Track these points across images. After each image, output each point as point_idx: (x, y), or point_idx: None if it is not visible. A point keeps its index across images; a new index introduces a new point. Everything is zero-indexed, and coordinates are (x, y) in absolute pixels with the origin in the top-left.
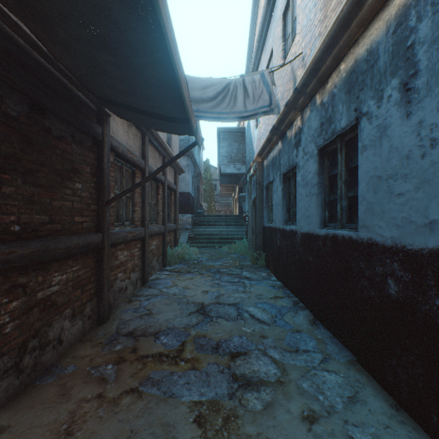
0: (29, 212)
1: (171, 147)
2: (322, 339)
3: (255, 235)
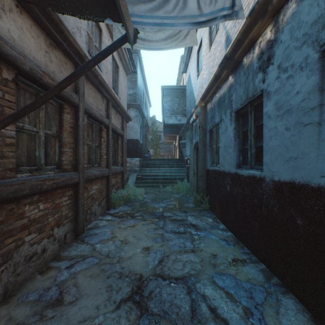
0: None
1: (118, 94)
2: None
3: (196, 177)
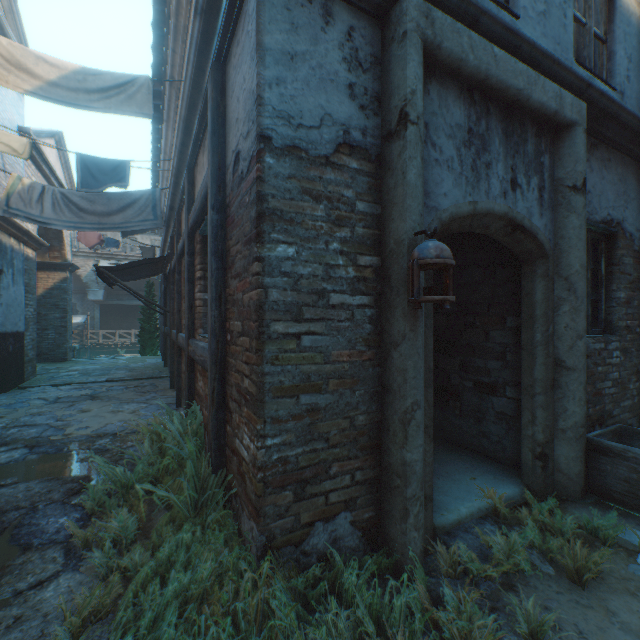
0: None
1: None
2: (6, 398)
3: None
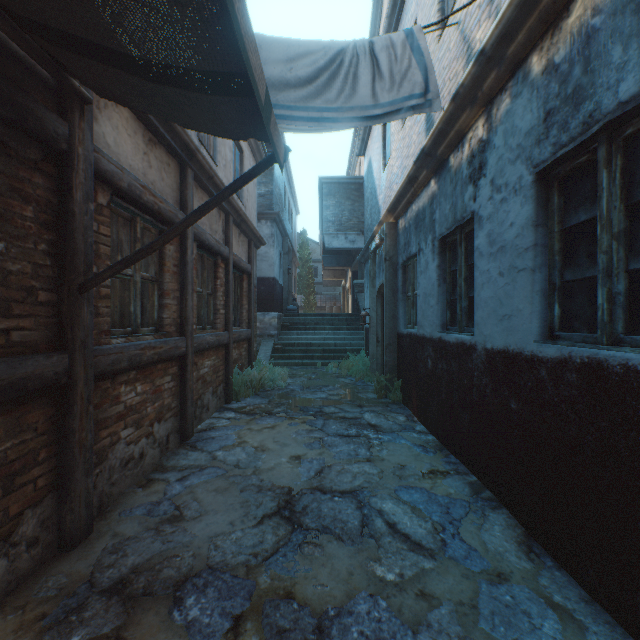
0: None
1: (243, 200)
2: (565, 607)
3: (381, 347)
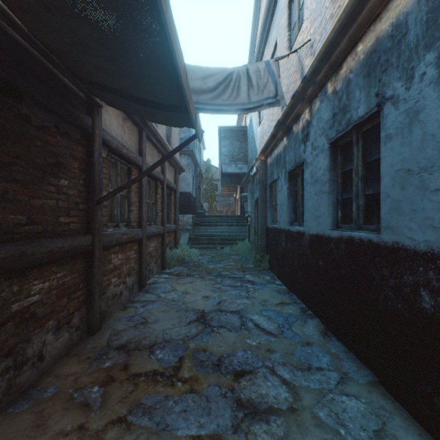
0: (1, 211)
1: (171, 144)
2: (336, 354)
3: (258, 236)
